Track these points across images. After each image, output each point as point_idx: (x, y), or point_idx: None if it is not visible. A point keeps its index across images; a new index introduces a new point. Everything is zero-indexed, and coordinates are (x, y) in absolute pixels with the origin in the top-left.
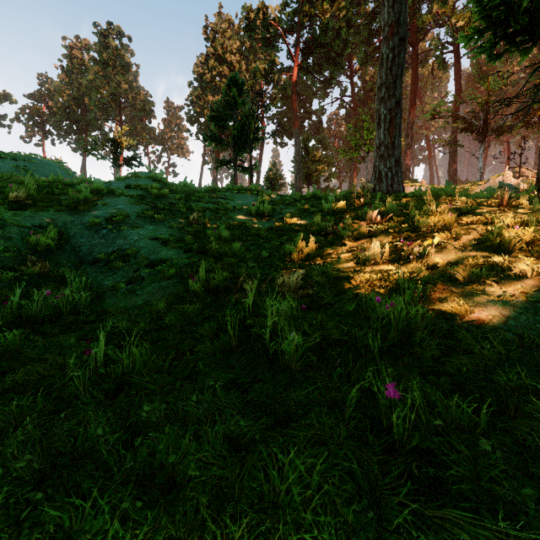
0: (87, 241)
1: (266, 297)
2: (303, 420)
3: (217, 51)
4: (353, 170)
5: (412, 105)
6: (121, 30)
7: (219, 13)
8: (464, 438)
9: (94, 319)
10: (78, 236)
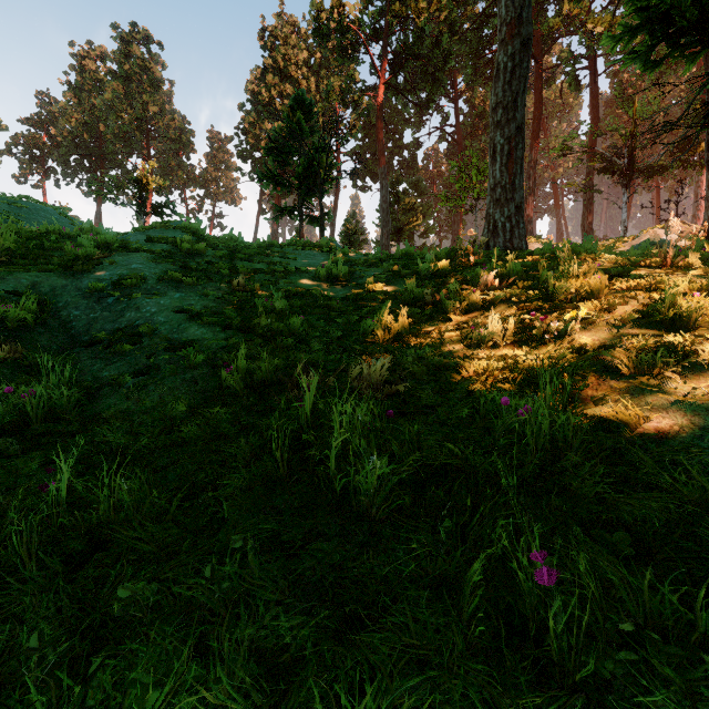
0: (83, 314)
1: (330, 399)
2: (389, 616)
3: (277, 63)
4: (458, 223)
5: (535, 137)
6: (149, 34)
7: (281, 14)
8: (670, 652)
9: (78, 429)
10: (72, 307)
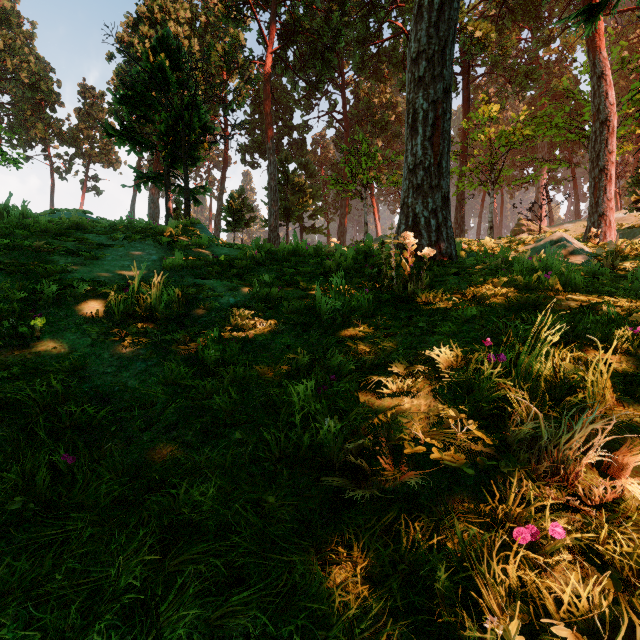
0: None
1: None
2: None
3: (153, 14)
4: (345, 207)
5: None
6: None
7: None
8: None
9: None
10: None
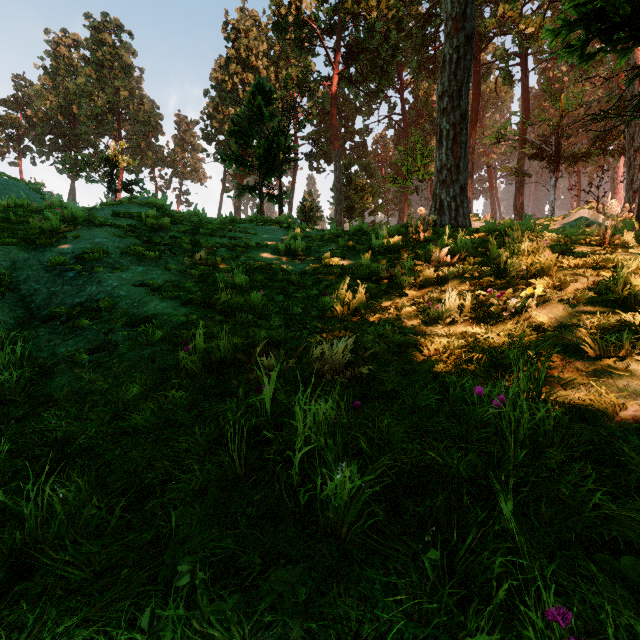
0: (44, 288)
1: (293, 396)
2: None
3: (239, 53)
4: (404, 203)
5: (473, 125)
6: (120, 24)
7: (243, 9)
8: None
9: (24, 414)
10: (32, 281)
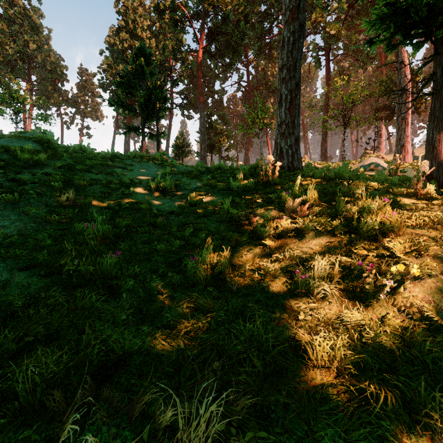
0: None
1: None
2: None
3: (128, 25)
4: (249, 143)
5: None
6: None
7: None
8: None
9: None
10: None
